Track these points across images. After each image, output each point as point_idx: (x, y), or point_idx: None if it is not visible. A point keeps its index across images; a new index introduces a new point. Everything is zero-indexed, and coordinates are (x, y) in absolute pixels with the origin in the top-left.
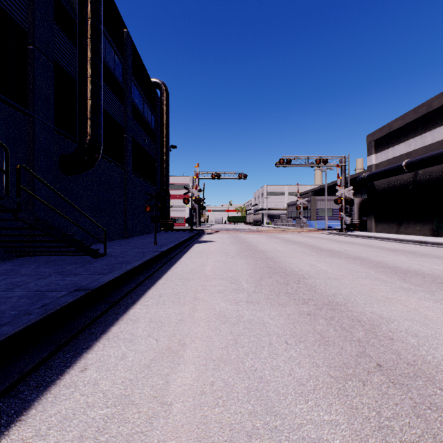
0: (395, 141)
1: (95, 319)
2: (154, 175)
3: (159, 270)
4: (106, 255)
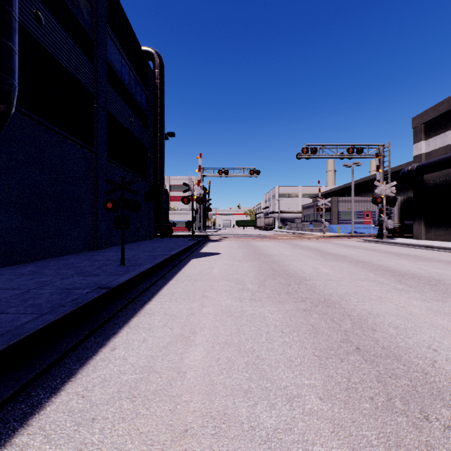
0: None
1: None
2: (146, 168)
3: (47, 375)
4: None
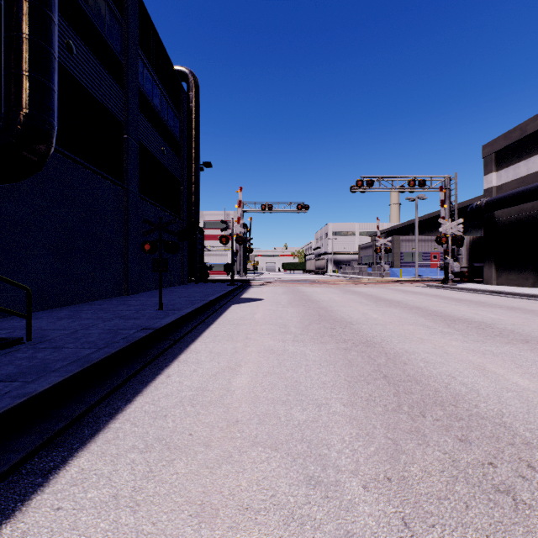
0: (531, 150)
1: None
2: (179, 203)
3: (118, 392)
4: (29, 341)
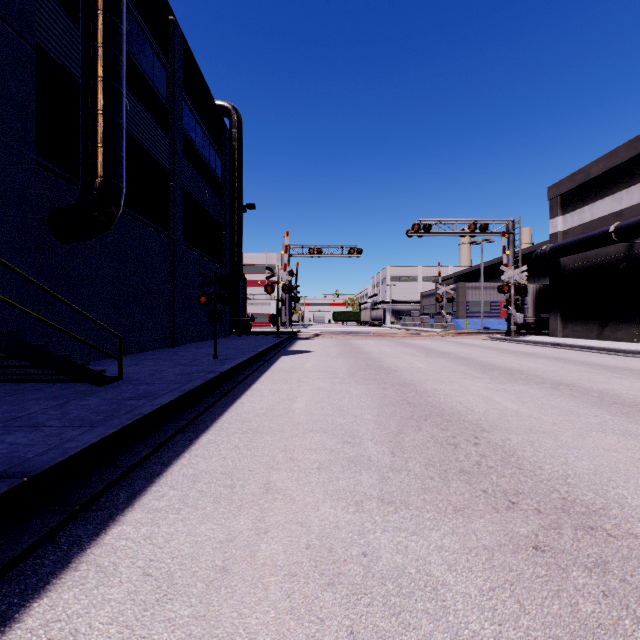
0: (595, 195)
1: (3, 569)
2: (221, 249)
3: (210, 411)
4: (121, 380)
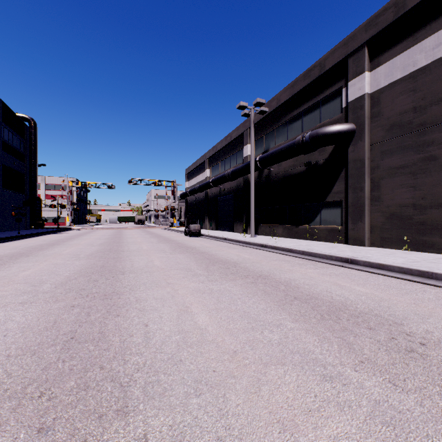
0: (192, 177)
1: None
2: (24, 186)
3: (17, 240)
4: None
